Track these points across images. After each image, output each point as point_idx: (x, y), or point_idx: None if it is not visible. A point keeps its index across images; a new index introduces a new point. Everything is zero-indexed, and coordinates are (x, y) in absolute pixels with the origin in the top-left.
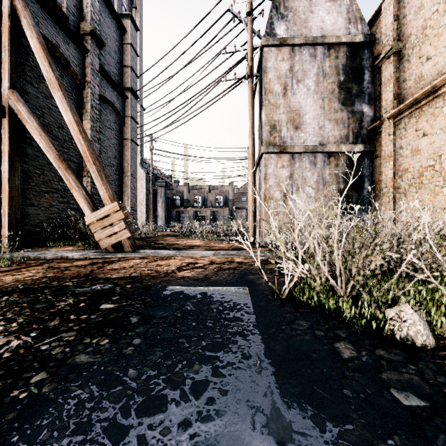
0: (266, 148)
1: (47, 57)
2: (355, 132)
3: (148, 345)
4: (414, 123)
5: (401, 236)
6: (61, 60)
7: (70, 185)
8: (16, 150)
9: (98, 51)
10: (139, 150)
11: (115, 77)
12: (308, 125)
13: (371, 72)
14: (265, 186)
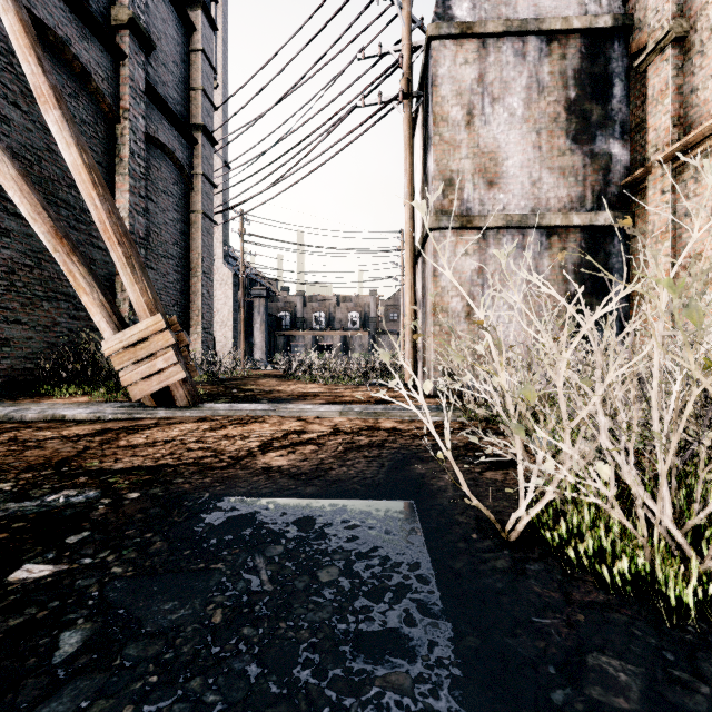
0: (436, 219)
1: (35, 47)
2: (597, 191)
3: None
4: None
5: None
6: (75, 68)
7: (75, 283)
8: None
9: (144, 57)
10: (222, 235)
11: (175, 105)
12: (511, 179)
13: (626, 81)
14: (434, 288)
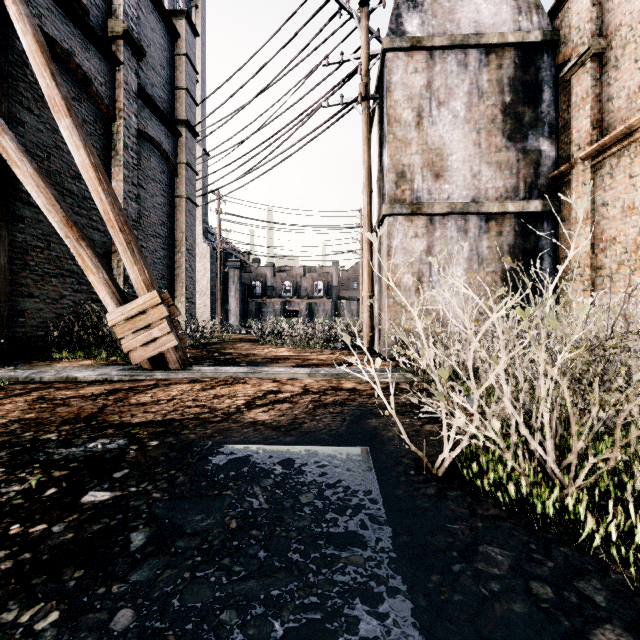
0: (390, 207)
1: (49, 64)
2: (529, 182)
3: (144, 638)
4: (628, 165)
5: (635, 351)
6: (78, 76)
7: (83, 265)
8: (1, 211)
9: (136, 63)
10: (201, 214)
11: (162, 103)
12: (455, 172)
13: (554, 88)
14: (388, 266)
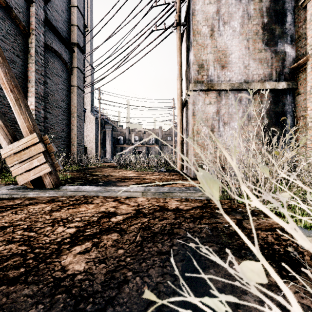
0: (194, 85)
1: None
2: (278, 71)
3: None
4: None
5: None
6: (2, 3)
7: None
8: None
9: (43, 4)
10: (90, 100)
11: (62, 32)
12: (234, 64)
13: (293, 14)
14: (193, 121)
